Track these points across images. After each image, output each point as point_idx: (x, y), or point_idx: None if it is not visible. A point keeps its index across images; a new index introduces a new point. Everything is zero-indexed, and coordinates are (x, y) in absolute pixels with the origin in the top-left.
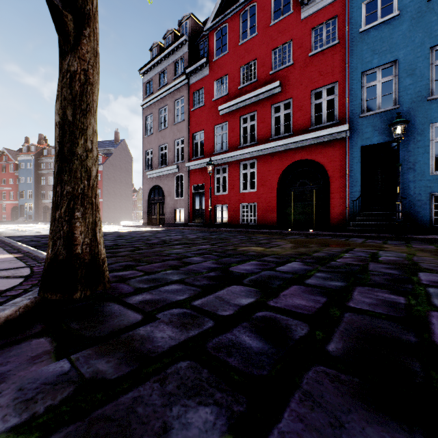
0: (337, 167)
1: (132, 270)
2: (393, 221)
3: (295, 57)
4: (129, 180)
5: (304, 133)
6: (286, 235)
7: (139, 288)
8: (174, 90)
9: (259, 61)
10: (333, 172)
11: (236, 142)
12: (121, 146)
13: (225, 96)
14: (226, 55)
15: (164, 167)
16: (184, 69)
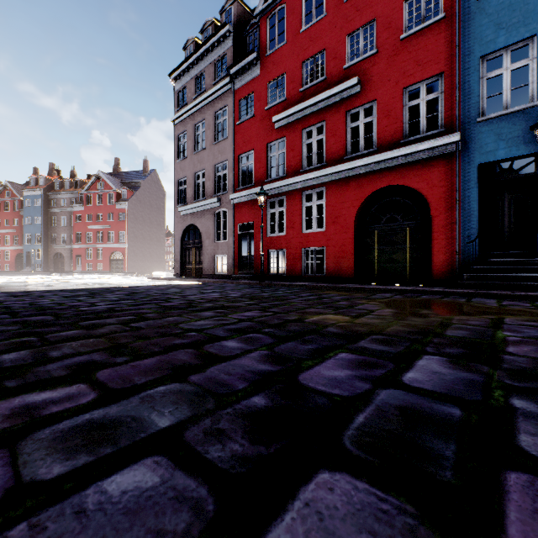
0: (442, 195)
1: (80, 383)
2: (531, 272)
3: (380, 43)
4: (161, 220)
5: (394, 149)
6: (370, 291)
7: (24, 486)
8: (214, 99)
9: (328, 52)
10: (436, 202)
11: (297, 165)
12: (151, 177)
13: (282, 102)
14: (284, 47)
15: (201, 200)
16: (227, 69)
